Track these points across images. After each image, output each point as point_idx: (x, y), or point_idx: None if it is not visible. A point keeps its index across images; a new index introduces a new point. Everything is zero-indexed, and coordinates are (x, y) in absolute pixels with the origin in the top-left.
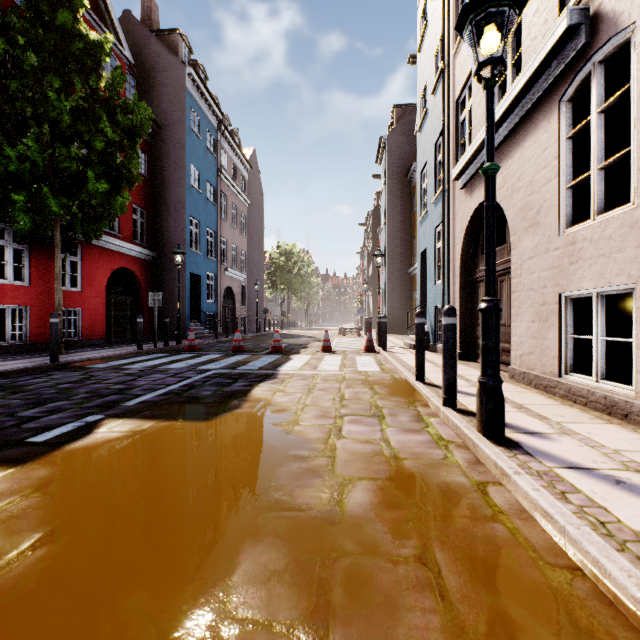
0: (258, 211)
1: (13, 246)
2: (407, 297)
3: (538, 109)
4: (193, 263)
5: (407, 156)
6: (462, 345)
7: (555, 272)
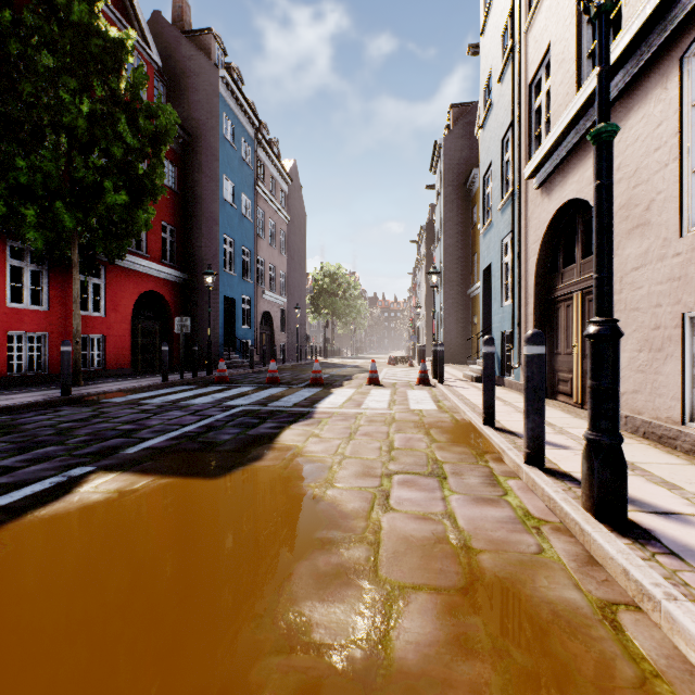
0: (299, 228)
1: (30, 267)
2: (466, 322)
3: (648, 74)
4: (227, 285)
5: (466, 162)
6: None
7: (675, 285)
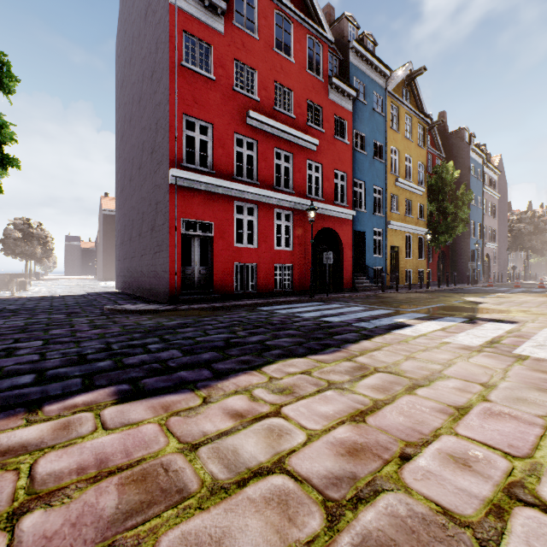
0: (502, 196)
1: None
2: None
3: None
4: (471, 244)
5: None
6: None
7: None
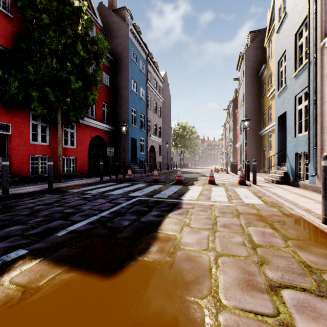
0: (167, 105)
1: (41, 124)
2: (258, 149)
3: None
4: (133, 132)
5: (258, 62)
6: None
7: None
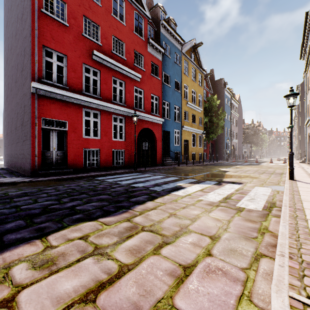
0: (240, 116)
1: None
2: None
3: None
4: (226, 140)
5: None
6: (308, 161)
7: None
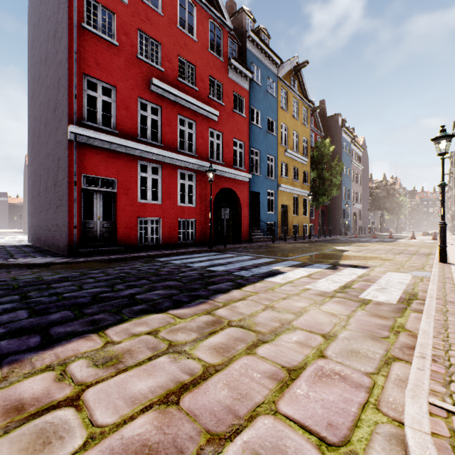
0: (365, 169)
1: None
2: None
3: None
4: (343, 204)
5: None
6: None
7: None
